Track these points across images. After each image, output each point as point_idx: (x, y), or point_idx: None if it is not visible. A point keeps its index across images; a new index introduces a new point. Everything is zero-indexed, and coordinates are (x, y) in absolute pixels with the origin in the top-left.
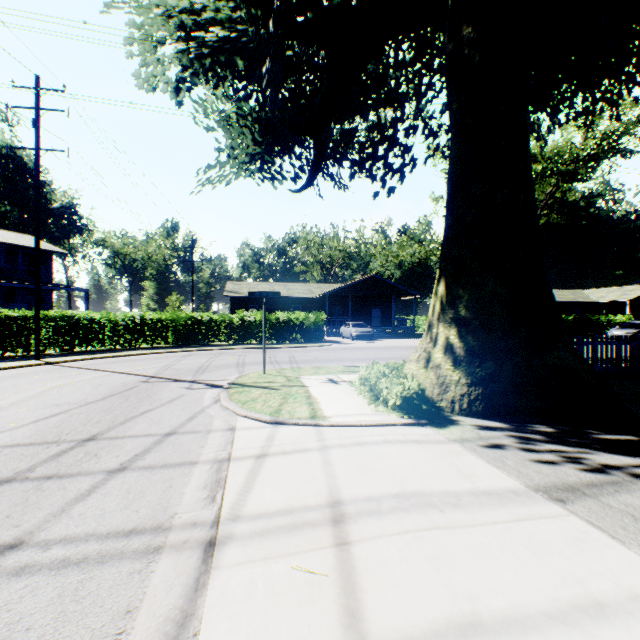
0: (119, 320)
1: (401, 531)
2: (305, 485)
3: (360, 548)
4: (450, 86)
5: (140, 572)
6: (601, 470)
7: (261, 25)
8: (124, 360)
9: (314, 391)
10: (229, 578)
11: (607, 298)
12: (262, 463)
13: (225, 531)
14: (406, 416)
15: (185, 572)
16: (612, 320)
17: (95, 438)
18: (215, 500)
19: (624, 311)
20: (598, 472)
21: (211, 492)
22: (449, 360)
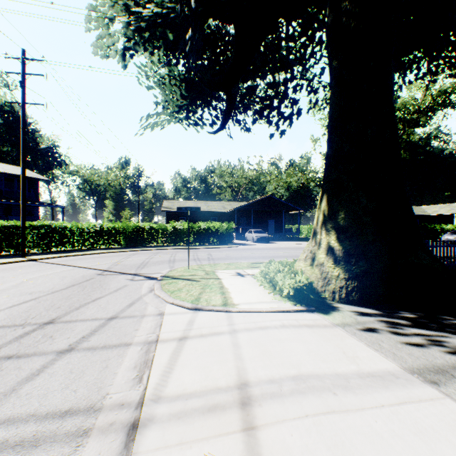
0: (84, 228)
1: (301, 415)
2: (217, 366)
3: (265, 434)
4: (330, 48)
5: None
6: None
7: (185, 3)
8: (87, 257)
9: (226, 282)
10: None
11: (439, 212)
12: (183, 345)
13: (147, 413)
14: (298, 304)
15: None
16: (444, 228)
17: (53, 321)
18: (142, 380)
19: (452, 221)
20: None
21: (139, 372)
22: (330, 260)
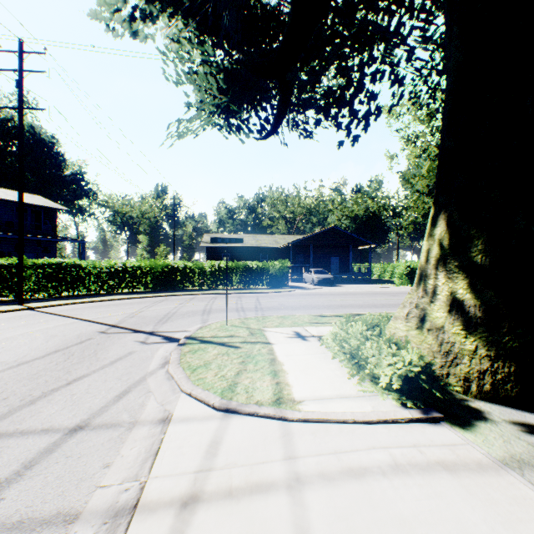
0: (103, 267)
1: None
2: None
3: None
4: None
5: None
6: None
7: None
8: (100, 305)
9: (279, 351)
10: None
11: None
12: (185, 529)
13: None
14: (409, 405)
15: None
16: None
17: None
18: None
19: None
20: None
21: None
22: (458, 322)
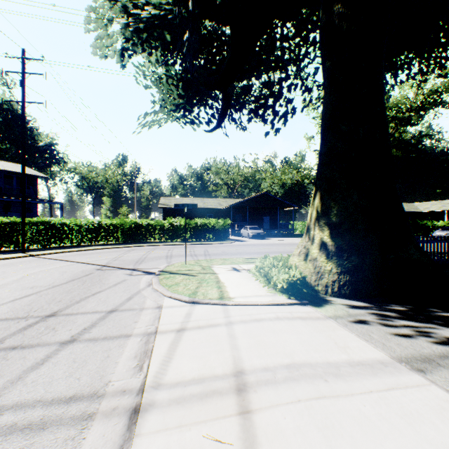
0: (83, 224)
1: (294, 400)
2: (214, 356)
3: (260, 417)
4: (324, 49)
5: (73, 439)
6: (448, 343)
7: (182, 5)
8: (85, 253)
9: (222, 277)
10: (148, 446)
11: (431, 209)
12: (181, 336)
13: (148, 398)
14: (292, 297)
15: (111, 439)
16: (435, 224)
17: (55, 314)
18: (142, 369)
19: (443, 218)
20: (446, 345)
21: (139, 362)
22: (323, 255)
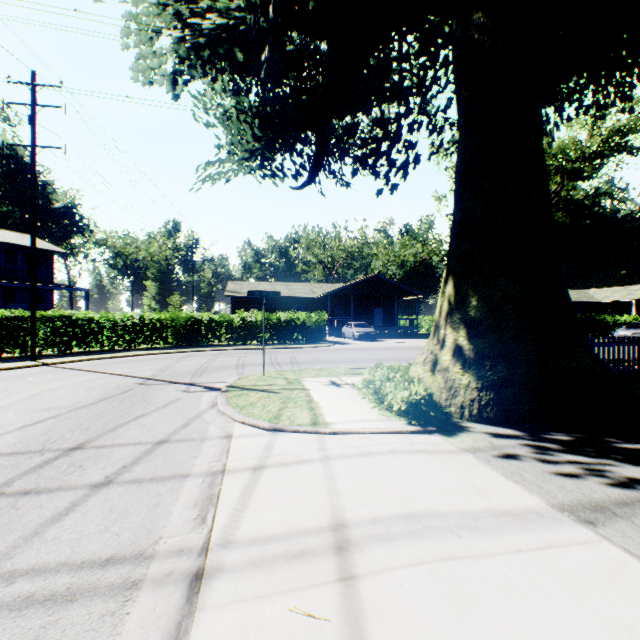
0: (118, 320)
1: (414, 562)
2: (305, 503)
3: (368, 584)
4: (458, 75)
5: (113, 614)
6: (629, 485)
7: (260, 12)
8: (122, 361)
9: (315, 395)
10: (216, 623)
11: (612, 298)
12: (259, 476)
13: (214, 560)
14: (413, 423)
15: (165, 614)
16: (618, 320)
17: (82, 447)
18: (205, 521)
19: (629, 311)
20: (627, 488)
21: (201, 511)
22: (458, 363)
